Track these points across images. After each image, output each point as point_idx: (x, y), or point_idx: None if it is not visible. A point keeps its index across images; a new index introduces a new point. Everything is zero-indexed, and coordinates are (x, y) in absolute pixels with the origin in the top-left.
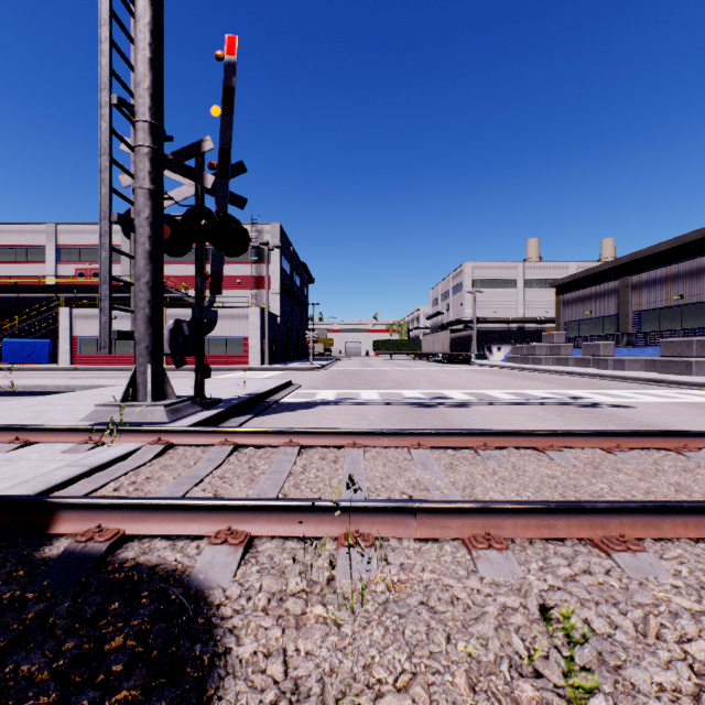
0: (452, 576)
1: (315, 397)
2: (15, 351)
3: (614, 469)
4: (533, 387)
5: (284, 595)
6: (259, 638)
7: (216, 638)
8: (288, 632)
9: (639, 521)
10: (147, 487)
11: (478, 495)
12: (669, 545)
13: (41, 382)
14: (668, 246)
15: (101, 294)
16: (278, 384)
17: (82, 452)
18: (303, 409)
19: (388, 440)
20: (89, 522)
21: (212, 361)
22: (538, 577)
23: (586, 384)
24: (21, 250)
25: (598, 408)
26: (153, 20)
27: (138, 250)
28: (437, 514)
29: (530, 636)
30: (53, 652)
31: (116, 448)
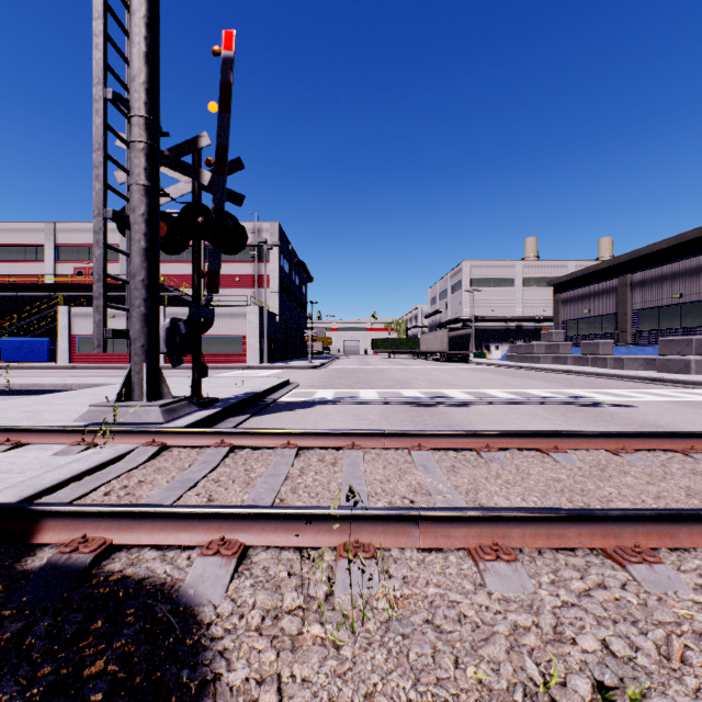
0: (458, 591)
1: (314, 396)
2: (14, 350)
3: (621, 472)
4: (533, 386)
5: (279, 612)
6: (251, 662)
7: (205, 662)
8: (282, 656)
9: (654, 530)
10: (138, 491)
11: (482, 500)
12: (686, 556)
13: (38, 381)
14: (666, 244)
15: (96, 292)
16: (276, 383)
17: (73, 454)
18: (301, 408)
19: (388, 441)
20: (75, 531)
21: (210, 360)
22: (550, 592)
23: (586, 383)
24: (20, 249)
25: (599, 407)
26: (149, 13)
27: (133, 247)
28: (441, 523)
29: (544, 659)
30: (27, 679)
31: (108, 450)
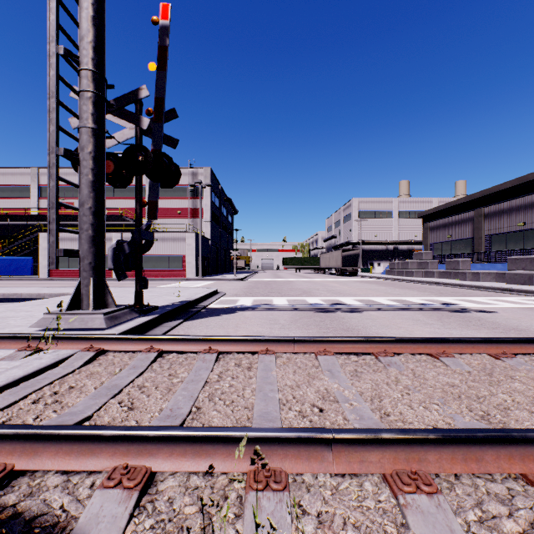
0: None
1: (236, 303)
2: (6, 266)
3: (507, 377)
4: (410, 294)
5: None
6: None
7: None
8: None
9: None
10: (66, 399)
11: (387, 408)
12: None
13: (18, 291)
14: (511, 184)
15: (50, 218)
16: (206, 293)
17: (18, 359)
18: (225, 314)
19: (297, 346)
20: None
21: (157, 274)
22: None
23: (452, 293)
24: (11, 188)
25: (468, 313)
26: None
27: (82, 180)
28: (355, 445)
29: None
30: None
31: (50, 355)
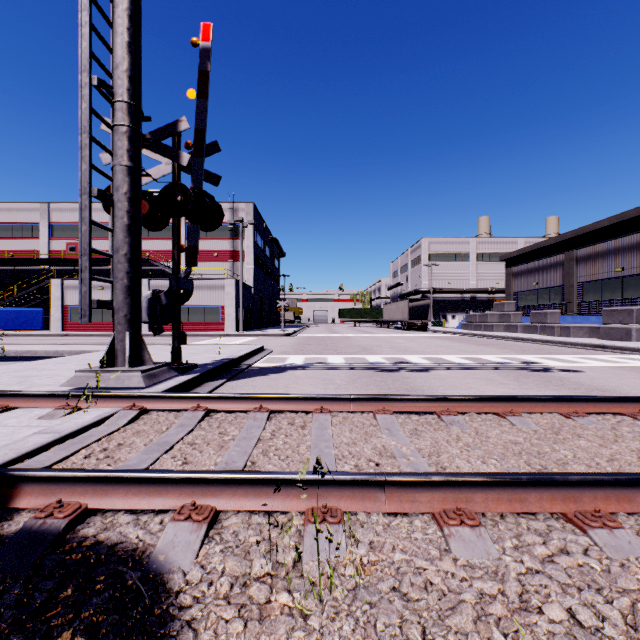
0: (424, 557)
1: (285, 361)
2: (11, 319)
3: (574, 435)
4: (487, 352)
5: (248, 579)
6: (219, 633)
7: (172, 633)
8: (250, 626)
9: (612, 494)
10: (117, 454)
11: (444, 462)
12: None
13: (32, 348)
14: (608, 222)
15: (82, 265)
16: (251, 350)
17: (58, 417)
18: (274, 373)
19: (354, 405)
20: (51, 496)
21: (191, 328)
22: (514, 558)
23: (535, 350)
24: (17, 227)
25: (549, 372)
26: (131, 6)
27: (116, 224)
28: (407, 488)
29: (512, 629)
30: None
31: (91, 414)
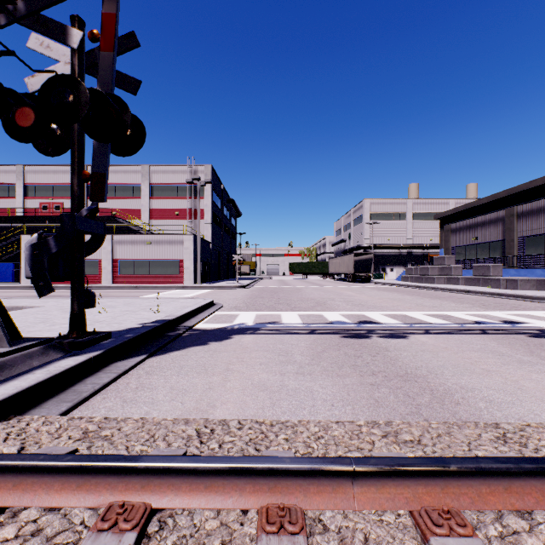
0: None
1: (234, 320)
2: None
3: None
4: (449, 307)
5: None
6: None
7: None
8: None
9: None
10: None
11: None
12: None
13: None
14: (542, 182)
15: None
16: (196, 307)
17: None
18: (215, 340)
19: (361, 489)
20: None
21: (152, 280)
22: None
23: (496, 304)
24: None
25: None
26: None
27: None
28: None
29: None
30: None
31: None
